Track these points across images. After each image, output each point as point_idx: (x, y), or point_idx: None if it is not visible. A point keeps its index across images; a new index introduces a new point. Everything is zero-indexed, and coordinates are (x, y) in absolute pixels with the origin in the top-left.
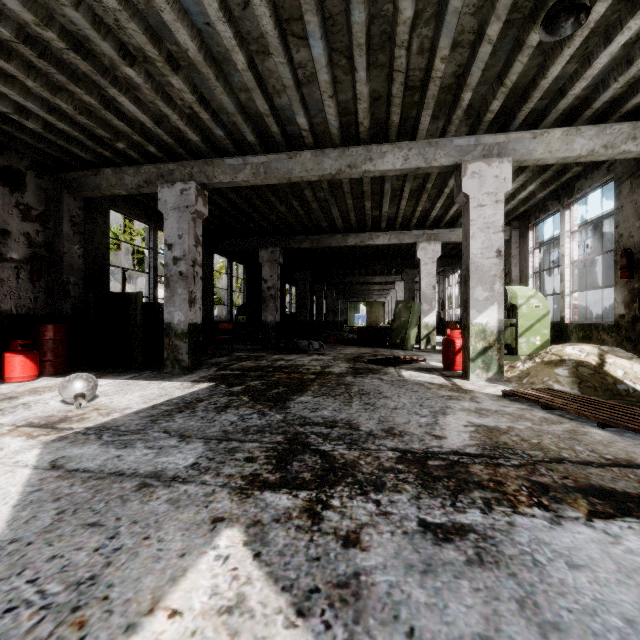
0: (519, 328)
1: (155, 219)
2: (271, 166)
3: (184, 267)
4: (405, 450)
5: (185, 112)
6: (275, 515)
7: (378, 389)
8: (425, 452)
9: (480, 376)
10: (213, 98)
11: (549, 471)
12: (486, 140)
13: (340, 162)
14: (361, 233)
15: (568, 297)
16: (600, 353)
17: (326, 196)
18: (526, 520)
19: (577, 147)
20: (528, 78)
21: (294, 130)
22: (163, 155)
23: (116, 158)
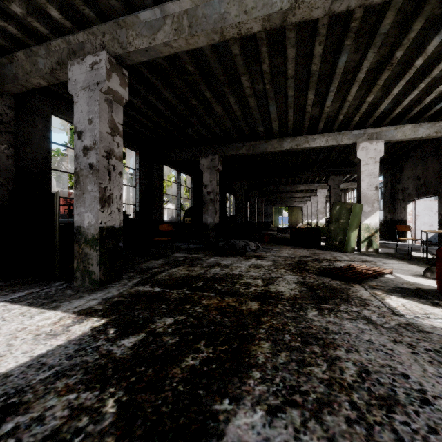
0: None
1: None
2: (197, 14)
3: (94, 158)
4: None
5: None
6: None
7: (400, 371)
8: None
9: None
10: None
11: None
12: None
13: None
14: (297, 136)
15: None
16: None
17: (265, 85)
18: None
19: None
20: None
21: None
22: (72, 25)
23: (26, 38)
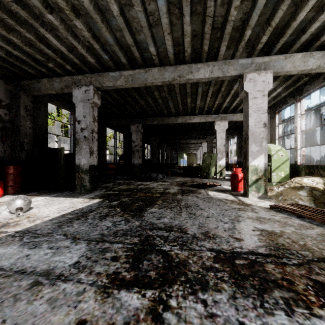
0: (272, 167)
1: (74, 108)
2: (135, 76)
3: (87, 133)
4: (218, 250)
5: (85, 44)
6: (126, 317)
7: (196, 203)
8: (232, 252)
9: (254, 195)
10: (101, 35)
11: (321, 270)
12: (257, 60)
13: (174, 74)
14: (185, 116)
15: (299, 150)
16: (324, 182)
17: (166, 95)
18: (324, 324)
19: (310, 64)
20: (284, 22)
21: (148, 56)
22: (75, 71)
23: (49, 73)
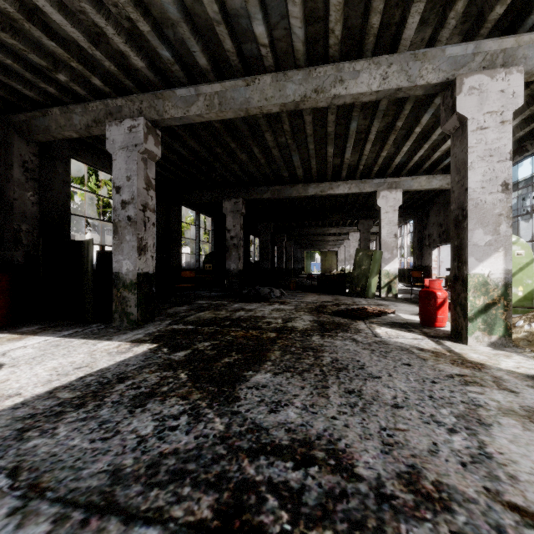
0: None
1: None
2: (226, 96)
3: (132, 211)
4: None
5: (123, 26)
6: None
7: (357, 359)
8: None
9: (480, 339)
10: (152, 1)
11: None
12: (488, 46)
13: (305, 86)
14: (321, 183)
15: None
16: None
17: (287, 140)
18: None
19: None
20: None
21: (252, 50)
22: (111, 90)
23: (63, 96)
